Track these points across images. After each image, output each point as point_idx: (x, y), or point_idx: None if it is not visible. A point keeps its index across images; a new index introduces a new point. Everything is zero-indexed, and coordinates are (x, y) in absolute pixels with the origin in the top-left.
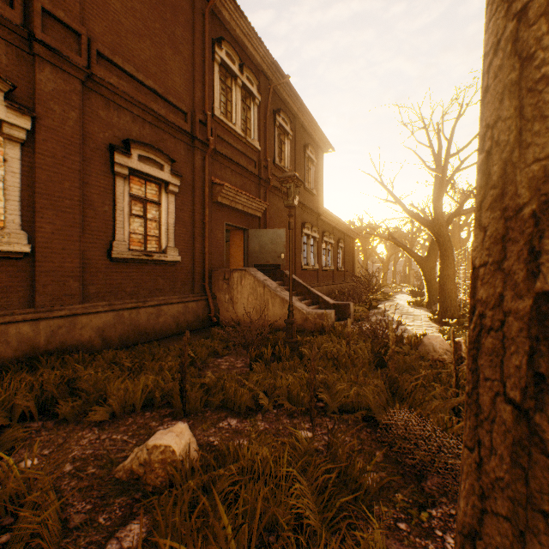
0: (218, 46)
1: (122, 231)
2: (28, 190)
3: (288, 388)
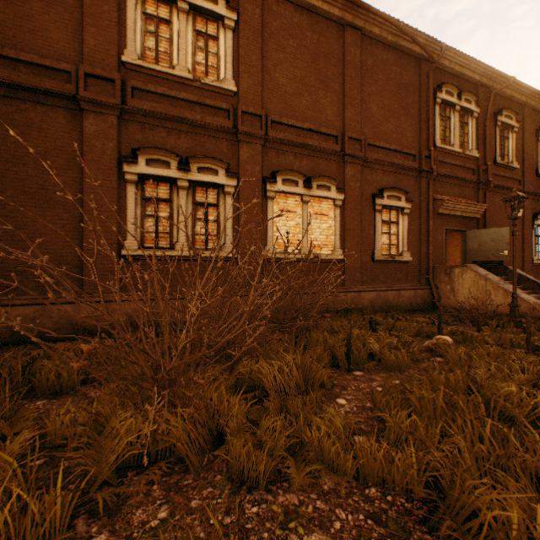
0: (438, 92)
1: (378, 244)
2: (341, 229)
3: (510, 340)
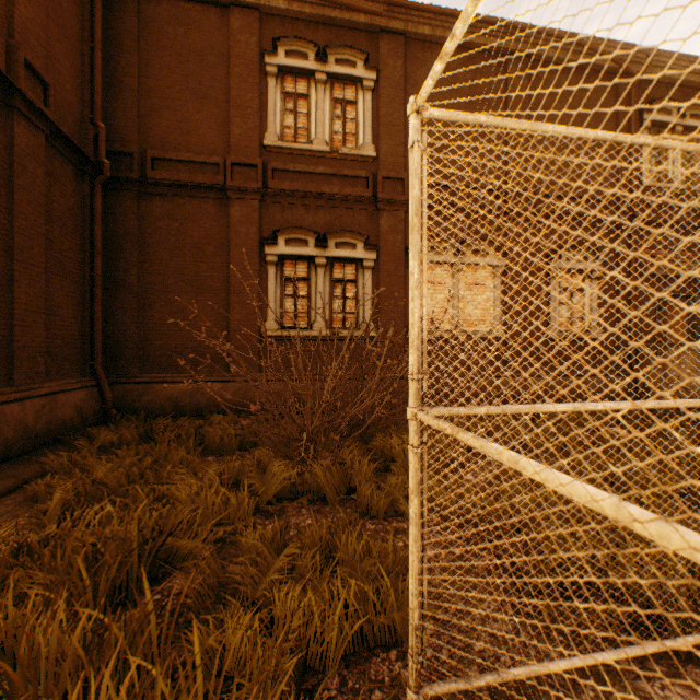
0: (646, 112)
1: (553, 317)
2: (502, 301)
3: None
